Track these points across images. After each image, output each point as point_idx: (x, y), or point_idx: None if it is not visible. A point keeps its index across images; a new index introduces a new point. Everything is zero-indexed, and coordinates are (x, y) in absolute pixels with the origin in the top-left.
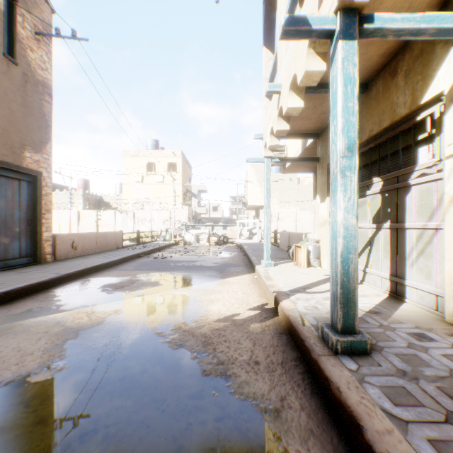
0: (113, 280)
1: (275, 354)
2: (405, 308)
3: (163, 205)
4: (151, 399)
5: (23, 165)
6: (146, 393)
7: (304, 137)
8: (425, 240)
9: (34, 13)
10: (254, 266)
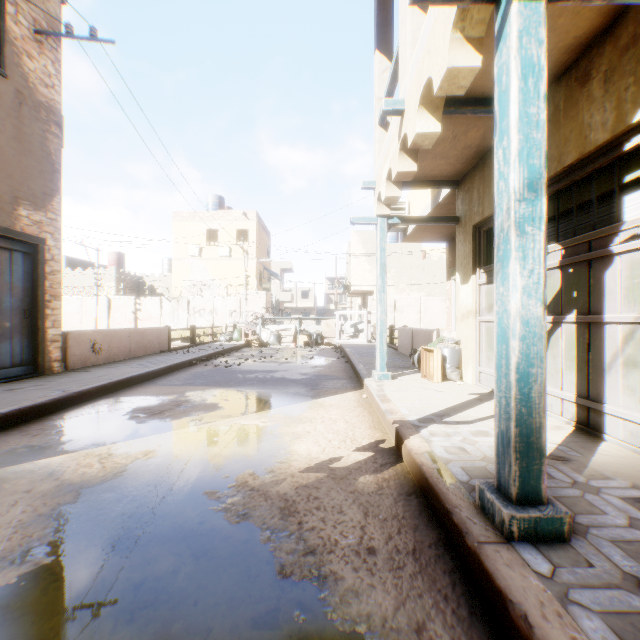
0: (149, 401)
1: (402, 533)
2: (607, 450)
3: (230, 290)
4: (184, 628)
5: (15, 228)
6: (177, 616)
7: (437, 186)
8: (639, 341)
9: (33, 2)
10: (362, 379)
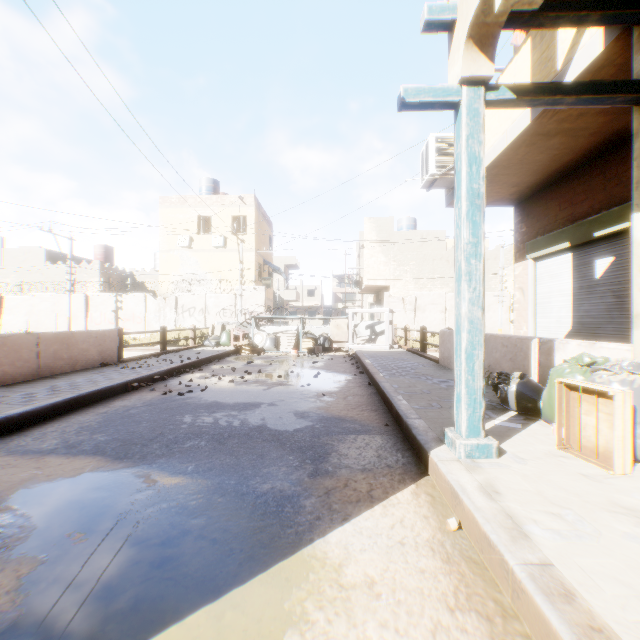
0: None
1: None
2: None
3: (225, 285)
4: None
5: None
6: None
7: (599, 15)
8: None
9: None
10: (421, 447)
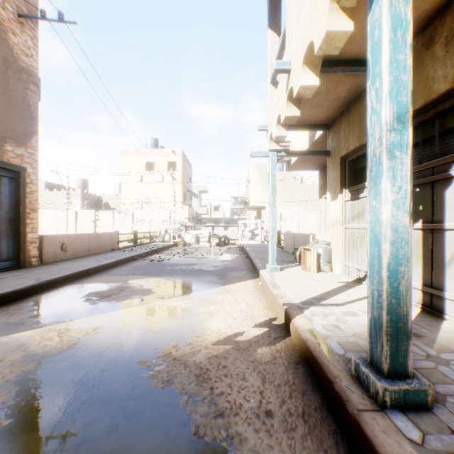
0: (101, 287)
1: (293, 397)
2: (449, 328)
3: (163, 205)
4: None
5: (3, 159)
6: None
7: (313, 129)
8: None
9: None
10: (258, 270)
